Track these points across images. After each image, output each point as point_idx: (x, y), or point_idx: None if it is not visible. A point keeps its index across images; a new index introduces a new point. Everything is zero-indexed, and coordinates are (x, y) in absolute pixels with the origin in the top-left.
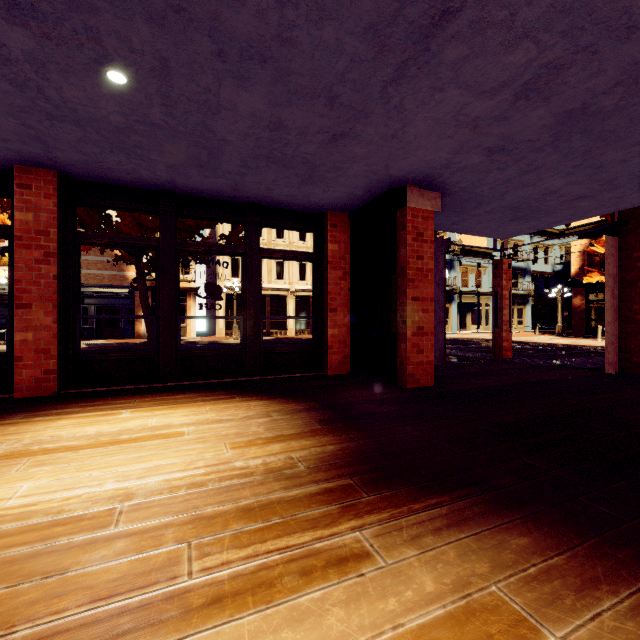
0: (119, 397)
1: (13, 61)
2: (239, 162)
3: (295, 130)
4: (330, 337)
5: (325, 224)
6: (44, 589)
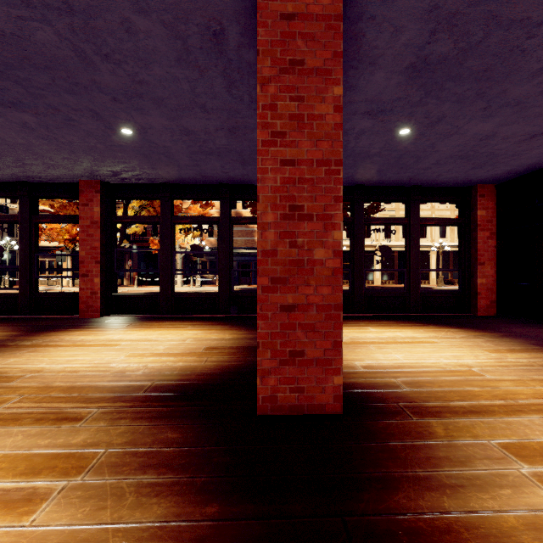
0: (345, 320)
1: (348, 134)
2: (433, 162)
3: (501, 137)
4: (478, 285)
5: (472, 195)
6: (500, 391)
